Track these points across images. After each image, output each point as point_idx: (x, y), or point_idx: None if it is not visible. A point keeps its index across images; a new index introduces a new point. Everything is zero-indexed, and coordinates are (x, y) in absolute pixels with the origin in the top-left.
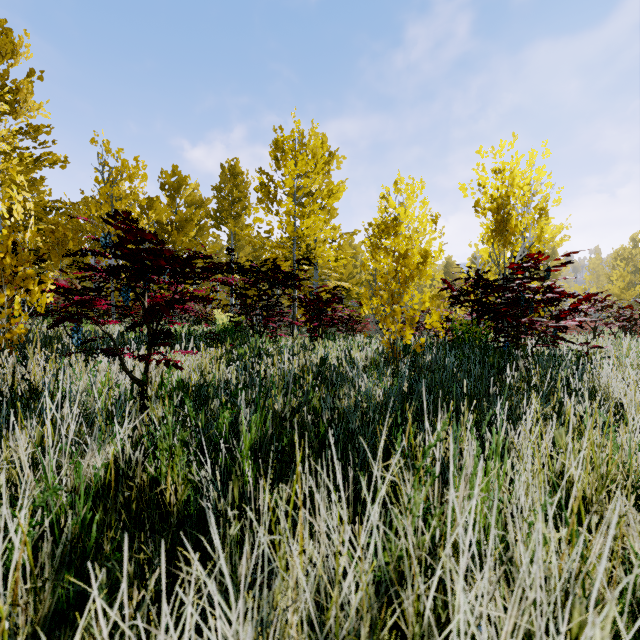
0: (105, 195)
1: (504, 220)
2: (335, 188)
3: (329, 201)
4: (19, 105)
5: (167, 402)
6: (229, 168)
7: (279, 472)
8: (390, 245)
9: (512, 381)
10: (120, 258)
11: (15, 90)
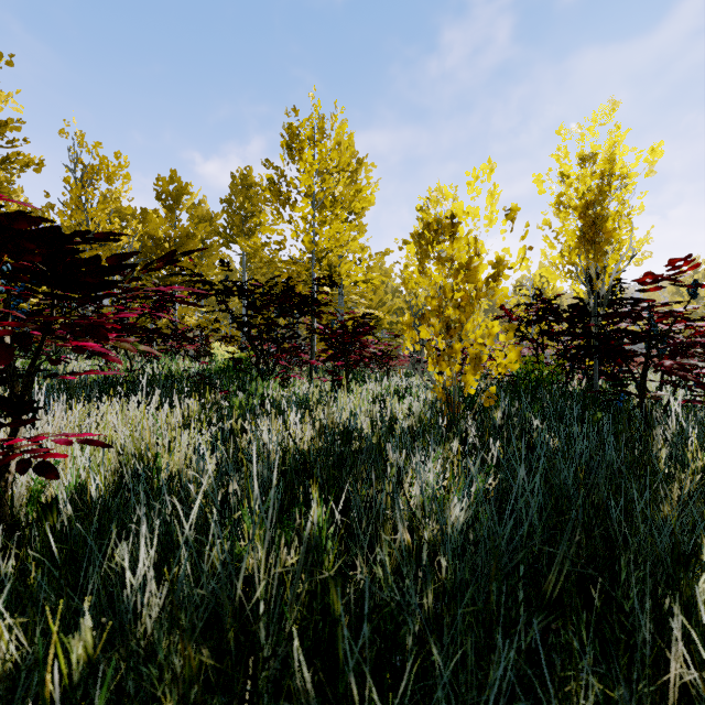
0: (76, 199)
1: (599, 221)
2: (365, 188)
3: (357, 205)
4: None
5: None
6: (241, 178)
7: None
8: (446, 252)
9: None
10: None
11: None
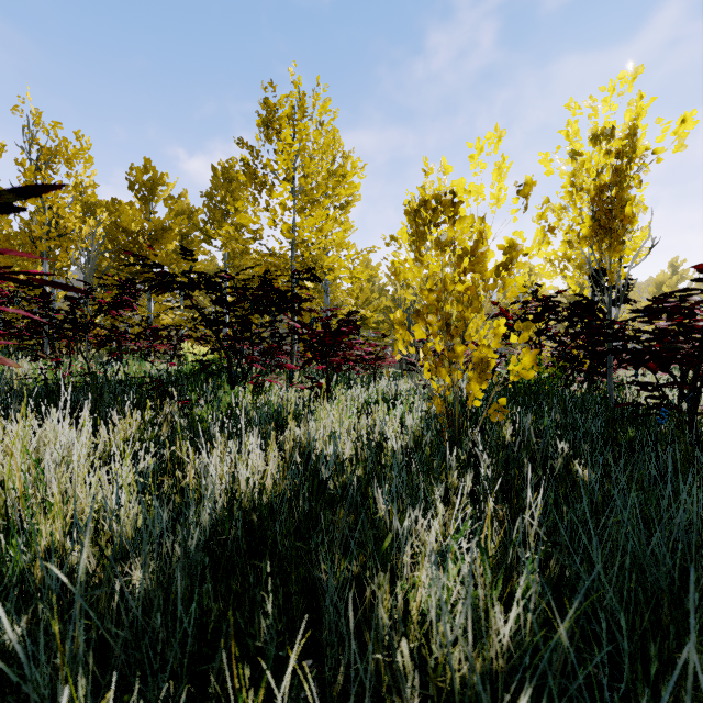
0: (29, 182)
1: (617, 205)
2: (350, 173)
3: (341, 191)
4: None
5: None
6: (222, 171)
7: None
8: (446, 235)
9: None
10: None
11: None
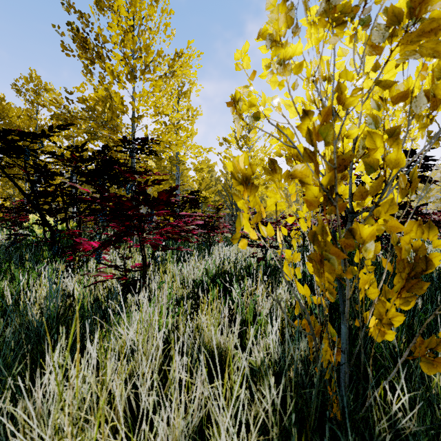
0: None
1: None
2: (185, 55)
3: (177, 72)
4: None
5: None
6: None
7: None
8: None
9: None
10: None
11: None
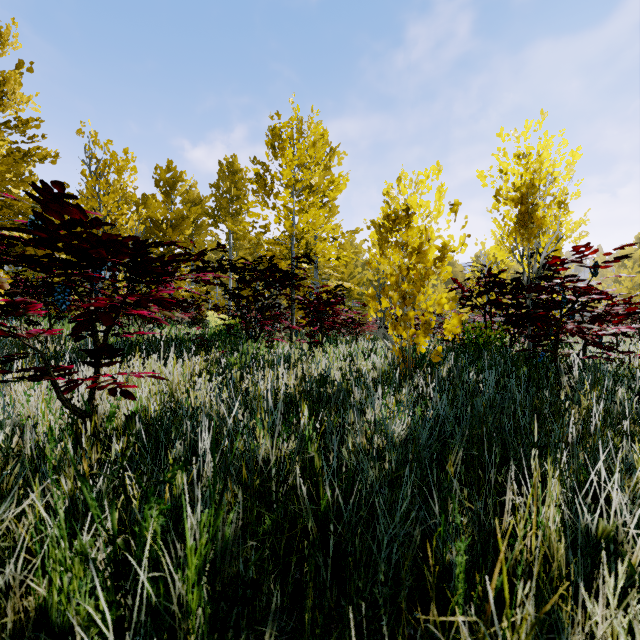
0: (91, 189)
1: (530, 211)
2: (337, 180)
3: (330, 194)
4: (7, 97)
5: (85, 464)
6: (227, 165)
7: (257, 576)
8: (402, 238)
9: (599, 423)
10: (48, 247)
11: (2, 81)
